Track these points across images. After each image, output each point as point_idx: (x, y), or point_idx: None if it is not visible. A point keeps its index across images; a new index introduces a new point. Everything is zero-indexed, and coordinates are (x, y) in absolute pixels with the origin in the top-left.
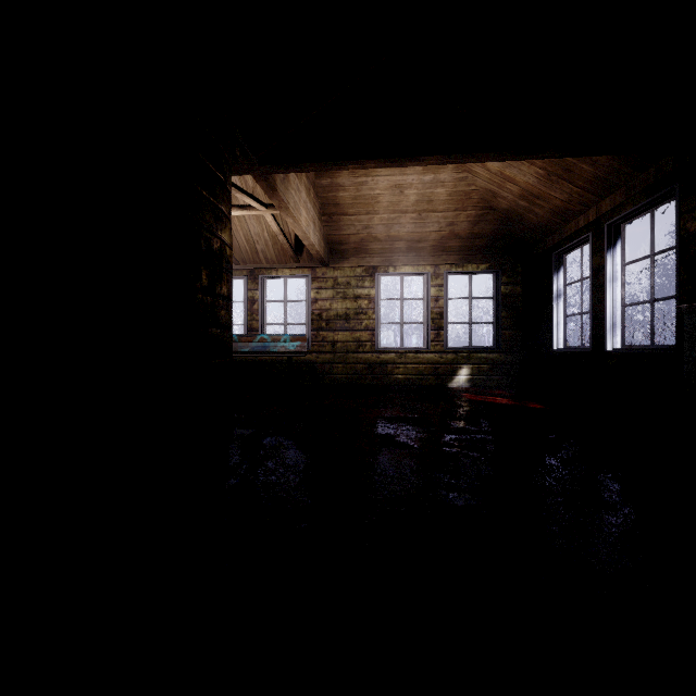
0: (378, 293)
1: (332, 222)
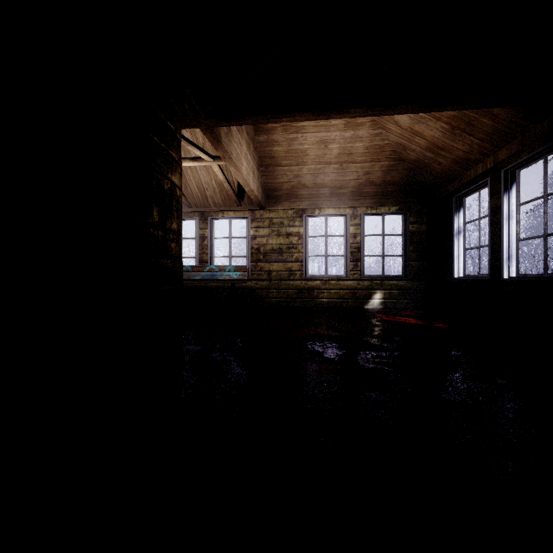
0: (306, 231)
1: (268, 172)
